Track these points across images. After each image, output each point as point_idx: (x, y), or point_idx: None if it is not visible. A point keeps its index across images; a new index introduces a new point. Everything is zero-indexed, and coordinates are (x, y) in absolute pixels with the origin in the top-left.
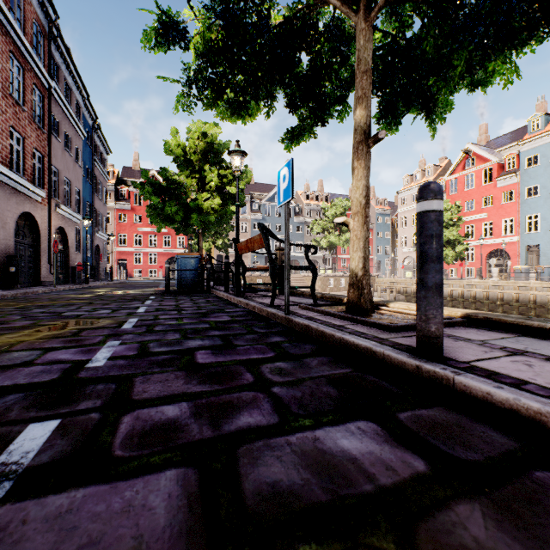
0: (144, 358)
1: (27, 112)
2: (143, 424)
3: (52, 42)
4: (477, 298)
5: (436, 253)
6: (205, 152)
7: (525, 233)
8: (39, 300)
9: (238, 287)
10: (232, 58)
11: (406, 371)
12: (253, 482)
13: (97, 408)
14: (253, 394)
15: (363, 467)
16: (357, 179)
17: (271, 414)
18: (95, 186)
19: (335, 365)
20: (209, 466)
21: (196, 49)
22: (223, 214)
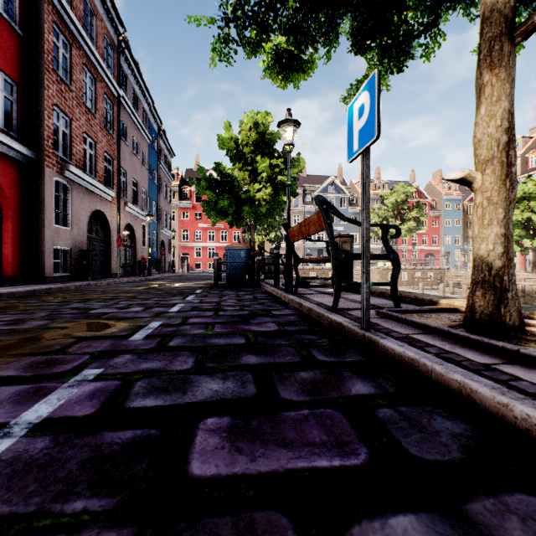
0: (91, 436)
1: (98, 119)
2: None
3: (121, 55)
4: None
5: None
6: (257, 143)
7: None
8: (93, 292)
9: (289, 282)
10: None
11: None
12: None
13: None
14: None
15: None
16: (491, 101)
17: None
18: (161, 186)
19: None
20: None
21: None
22: (274, 205)
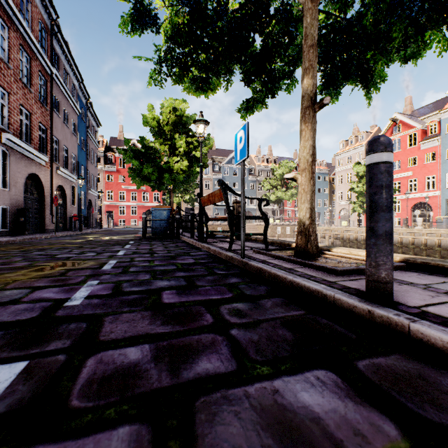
0: (116, 298)
1: (33, 93)
2: (104, 369)
3: (54, 37)
4: (403, 243)
5: (386, 203)
6: (175, 123)
7: (445, 188)
8: (41, 244)
9: (202, 234)
10: (196, 39)
11: (358, 315)
12: (210, 447)
13: (65, 349)
14: (212, 336)
15: (328, 431)
16: (305, 139)
17: (229, 360)
18: (88, 152)
19: (288, 307)
20: (164, 423)
21: (165, 32)
22: (189, 174)
